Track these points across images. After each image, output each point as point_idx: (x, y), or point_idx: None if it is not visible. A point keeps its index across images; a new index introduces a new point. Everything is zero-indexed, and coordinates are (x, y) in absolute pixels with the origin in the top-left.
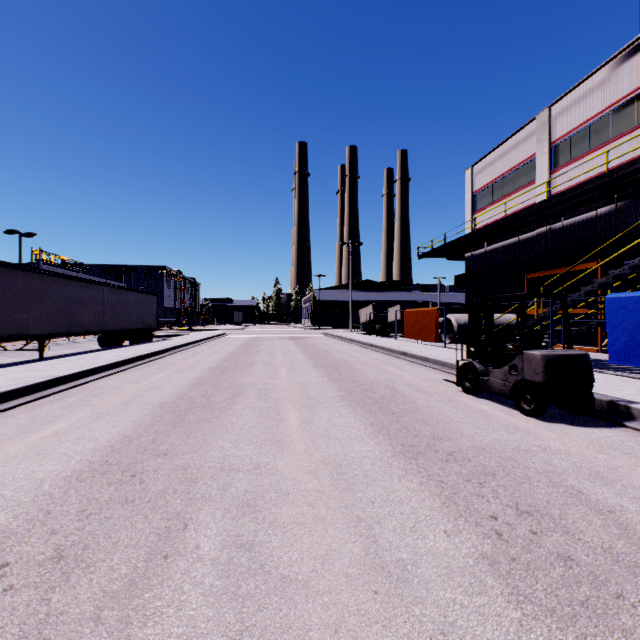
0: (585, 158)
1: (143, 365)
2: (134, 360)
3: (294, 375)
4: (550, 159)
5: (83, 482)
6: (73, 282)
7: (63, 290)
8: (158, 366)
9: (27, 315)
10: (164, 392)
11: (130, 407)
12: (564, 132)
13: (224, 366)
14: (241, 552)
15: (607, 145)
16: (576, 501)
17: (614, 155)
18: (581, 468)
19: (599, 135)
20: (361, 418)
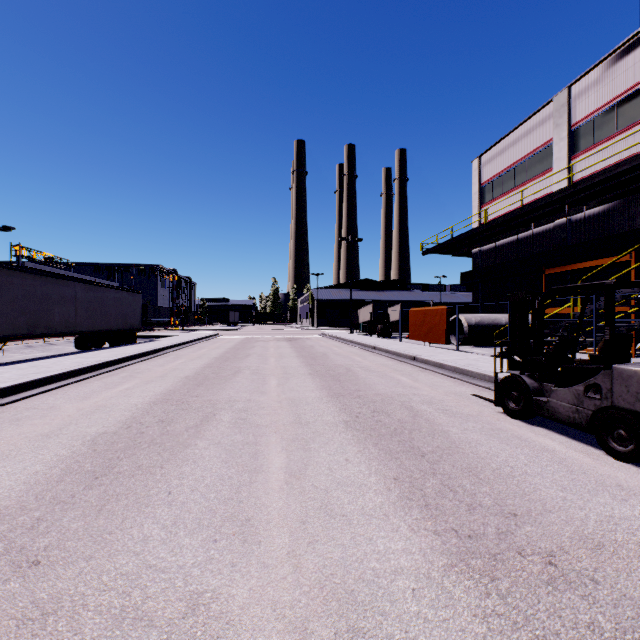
0: (611, 141)
1: (108, 373)
2: (99, 367)
3: (285, 387)
4: (569, 144)
5: None
6: (36, 277)
7: (22, 285)
8: (125, 375)
9: None
10: (111, 415)
11: (47, 443)
12: (586, 113)
13: (204, 374)
14: None
15: (638, 125)
16: None
17: None
18: None
19: (628, 114)
20: (377, 465)
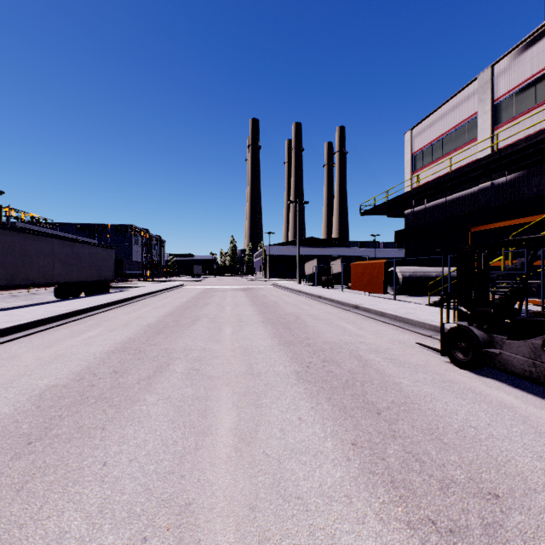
0: (530, 113)
1: (77, 321)
2: (69, 315)
3: (239, 335)
4: (492, 116)
5: None
6: (15, 233)
7: (2, 241)
8: (92, 323)
9: None
10: (67, 365)
11: None
12: (507, 89)
13: (164, 322)
14: None
15: None
16: None
17: None
18: None
19: None
20: (333, 426)
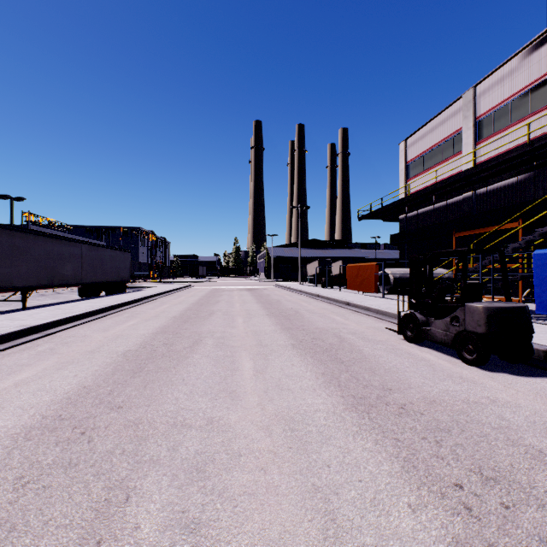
0: (506, 131)
1: (114, 314)
2: (106, 310)
3: (249, 324)
4: (475, 132)
5: (30, 441)
6: (54, 240)
7: (44, 247)
8: (127, 315)
9: (10, 269)
10: (129, 340)
11: (94, 356)
12: (487, 108)
13: (187, 315)
14: (184, 535)
15: (526, 119)
16: (541, 464)
17: (533, 128)
18: (535, 423)
19: (519, 110)
20: (312, 367)
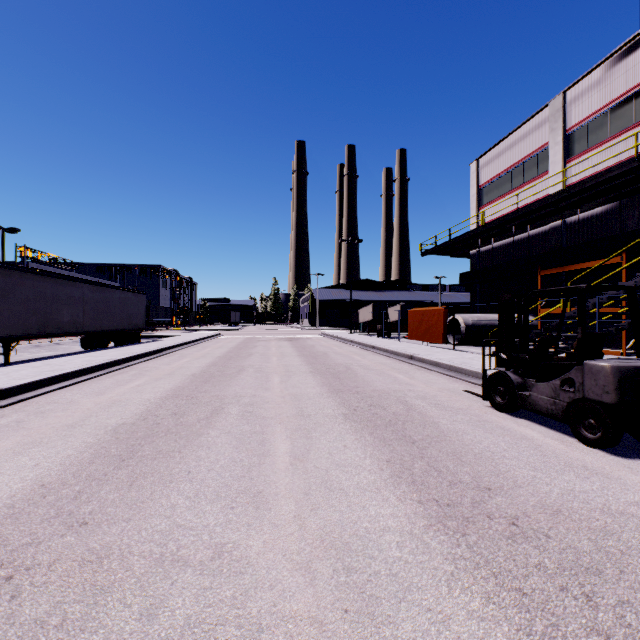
0: (604, 145)
1: (118, 371)
2: (109, 365)
3: (288, 384)
4: (564, 148)
5: None
6: (46, 278)
7: (33, 287)
8: (134, 372)
9: None
10: (127, 409)
11: (74, 432)
12: (580, 118)
13: (209, 372)
14: None
15: (629, 130)
16: None
17: (638, 141)
18: None
19: (620, 120)
20: (372, 451)
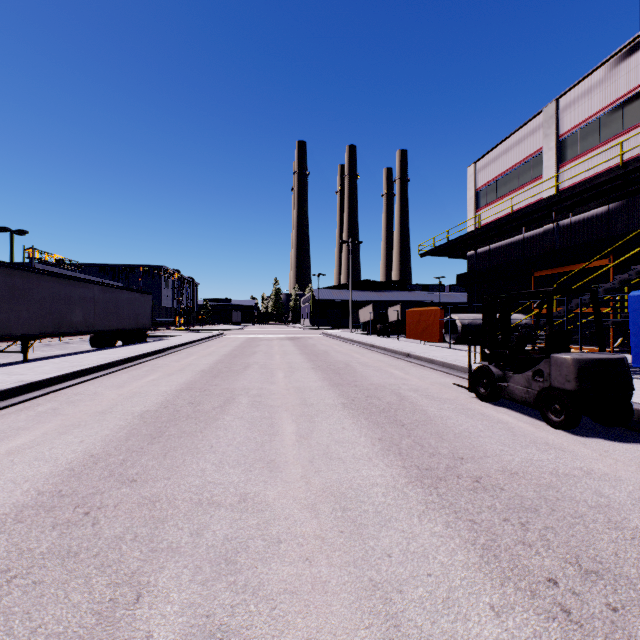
0: (595, 152)
1: (131, 367)
2: (122, 362)
3: (292, 379)
4: (557, 153)
5: (21, 523)
6: (60, 280)
7: (49, 288)
8: (147, 369)
9: (9, 314)
10: (148, 399)
11: (106, 417)
12: (572, 125)
13: (217, 369)
14: None
15: (618, 138)
16: None
17: (626, 148)
18: None
19: (610, 127)
20: (367, 431)
